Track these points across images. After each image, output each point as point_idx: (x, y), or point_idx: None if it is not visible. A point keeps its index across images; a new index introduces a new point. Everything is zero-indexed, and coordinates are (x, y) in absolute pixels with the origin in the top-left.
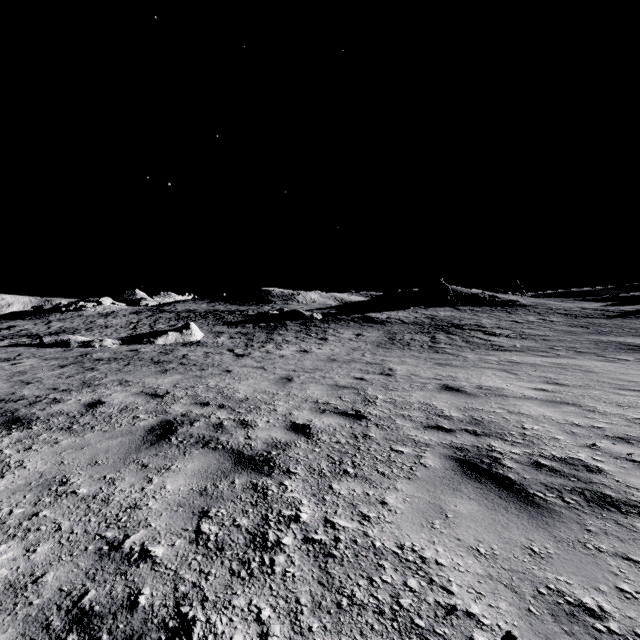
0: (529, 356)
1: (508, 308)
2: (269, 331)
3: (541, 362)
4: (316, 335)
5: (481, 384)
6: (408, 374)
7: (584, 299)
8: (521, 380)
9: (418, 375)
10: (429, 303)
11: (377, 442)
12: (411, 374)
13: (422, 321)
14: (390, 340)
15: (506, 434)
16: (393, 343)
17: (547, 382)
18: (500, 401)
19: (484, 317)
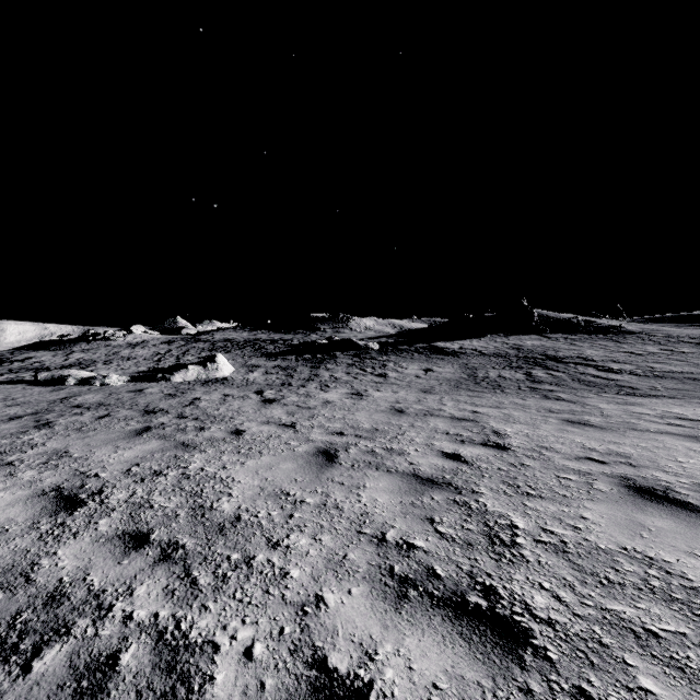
0: (697, 407)
1: (613, 336)
2: (314, 365)
3: None
4: (373, 370)
5: (699, 479)
6: (533, 446)
7: None
8: None
9: (553, 449)
10: (509, 330)
11: None
12: (539, 446)
13: (506, 352)
14: (471, 378)
15: None
16: (476, 382)
17: None
18: None
19: (586, 347)
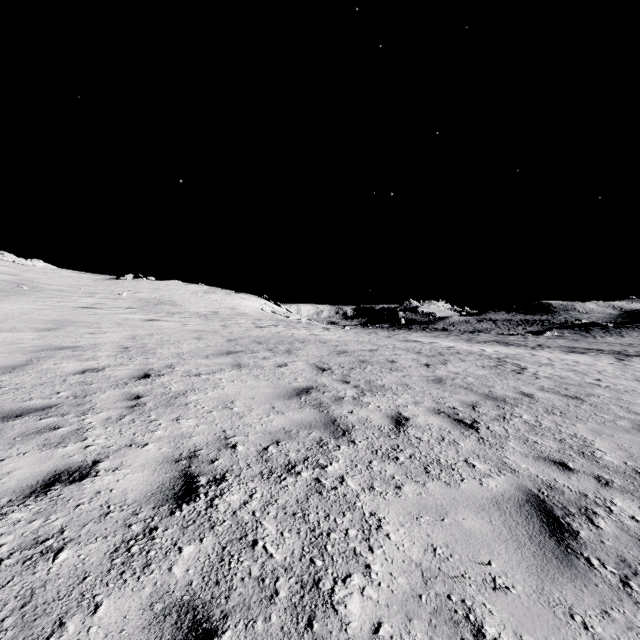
0: None
1: None
2: (586, 332)
3: None
4: (616, 334)
5: None
6: None
7: None
8: None
9: None
10: None
11: None
12: None
13: None
14: None
15: None
16: None
17: None
18: None
19: None
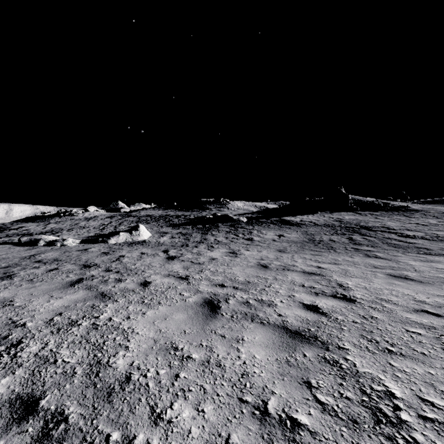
0: None
1: (403, 212)
2: (204, 232)
3: None
4: (243, 236)
5: None
6: (374, 298)
7: None
8: None
9: (391, 301)
10: (333, 209)
11: None
12: (378, 298)
13: (332, 223)
14: (311, 241)
15: None
16: (315, 244)
17: None
18: None
19: (386, 220)
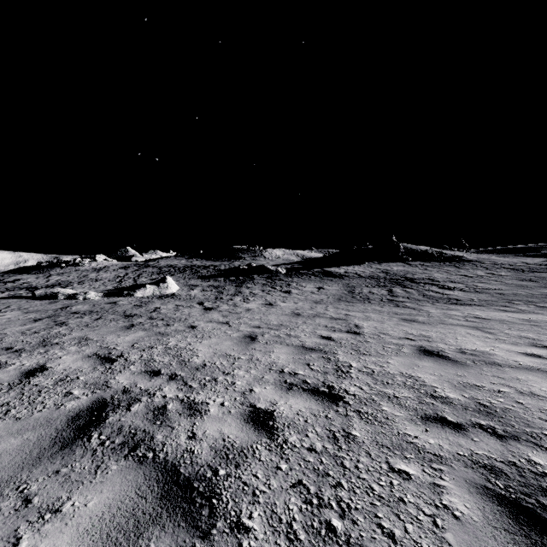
0: (492, 311)
1: (456, 263)
2: (238, 284)
3: (509, 318)
4: (280, 288)
5: (461, 347)
6: (376, 332)
7: (525, 255)
8: (503, 341)
9: (387, 334)
10: (382, 259)
11: (366, 450)
12: (380, 332)
13: (377, 275)
14: (350, 293)
15: (540, 436)
16: (353, 296)
17: (534, 344)
18: (497, 373)
19: (435, 271)
